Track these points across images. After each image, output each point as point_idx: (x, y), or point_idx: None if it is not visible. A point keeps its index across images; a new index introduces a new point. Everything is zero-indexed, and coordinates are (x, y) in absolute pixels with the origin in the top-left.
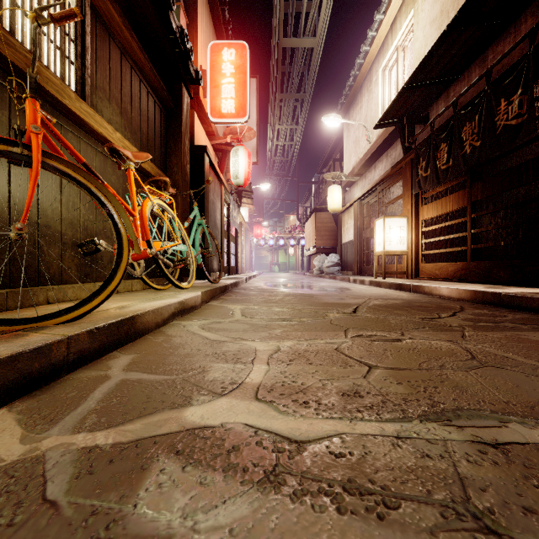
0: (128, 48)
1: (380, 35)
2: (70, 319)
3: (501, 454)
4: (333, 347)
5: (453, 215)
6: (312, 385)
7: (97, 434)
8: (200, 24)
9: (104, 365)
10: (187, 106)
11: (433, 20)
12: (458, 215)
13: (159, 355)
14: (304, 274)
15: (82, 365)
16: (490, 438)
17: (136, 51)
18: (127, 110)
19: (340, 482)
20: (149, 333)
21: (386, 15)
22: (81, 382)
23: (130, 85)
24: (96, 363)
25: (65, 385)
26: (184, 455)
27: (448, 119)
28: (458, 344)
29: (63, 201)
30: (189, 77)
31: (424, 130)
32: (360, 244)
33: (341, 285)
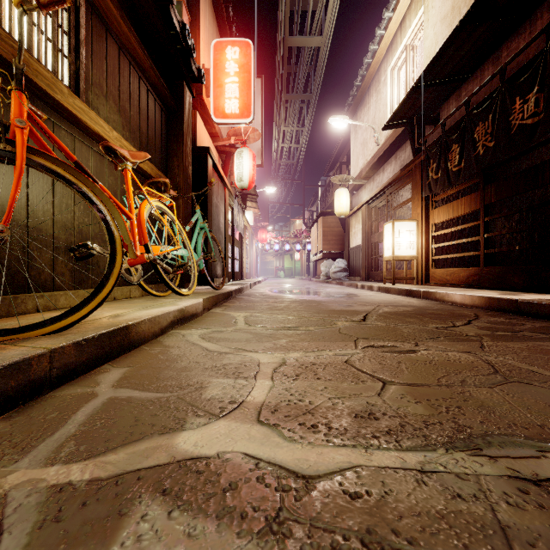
0: (126, 43)
1: (388, 34)
2: (56, 330)
3: (546, 494)
4: (342, 359)
5: (464, 218)
6: (321, 404)
7: (72, 468)
8: (203, 22)
9: (93, 380)
10: (189, 105)
11: (444, 17)
12: (470, 218)
13: (154, 369)
14: (310, 280)
15: (68, 381)
16: (530, 472)
17: (135, 47)
18: (125, 108)
19: (358, 534)
20: (145, 344)
21: (395, 13)
22: (64, 401)
23: (129, 82)
24: (84, 378)
25: (45, 404)
26: (172, 495)
27: (460, 119)
28: (478, 355)
29: (56, 203)
30: (191, 76)
31: (434, 130)
32: (368, 249)
33: (349, 292)
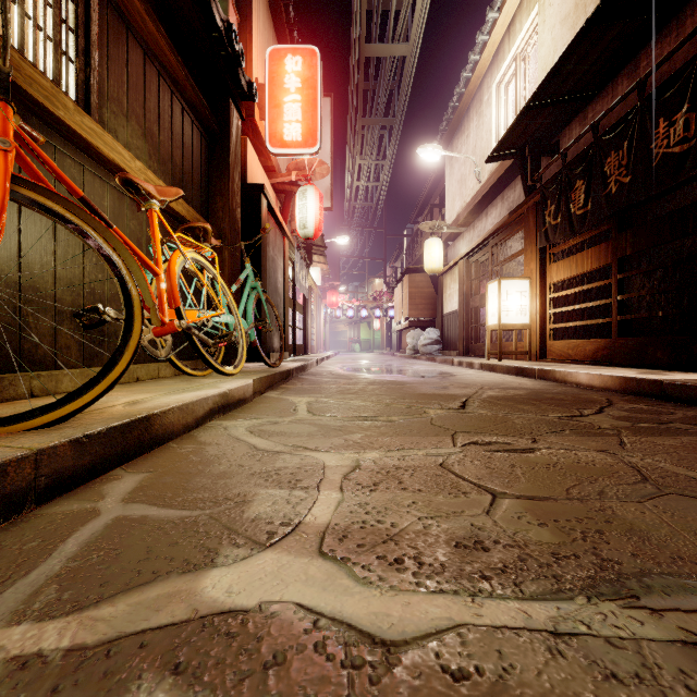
0: (154, 47)
1: (493, 40)
2: (48, 422)
3: None
4: (436, 461)
5: (591, 276)
6: (408, 527)
7: (47, 628)
8: (256, 24)
9: (96, 491)
10: (237, 130)
11: (565, 17)
12: (598, 276)
13: (181, 475)
14: (393, 355)
15: (62, 493)
16: None
17: (165, 51)
18: (153, 132)
19: None
20: (174, 440)
21: (501, 13)
22: (52, 523)
23: (158, 98)
24: (85, 488)
25: (26, 527)
26: (188, 674)
27: (586, 147)
28: (617, 456)
29: (58, 254)
30: (240, 91)
31: (552, 163)
32: (467, 315)
33: (442, 370)
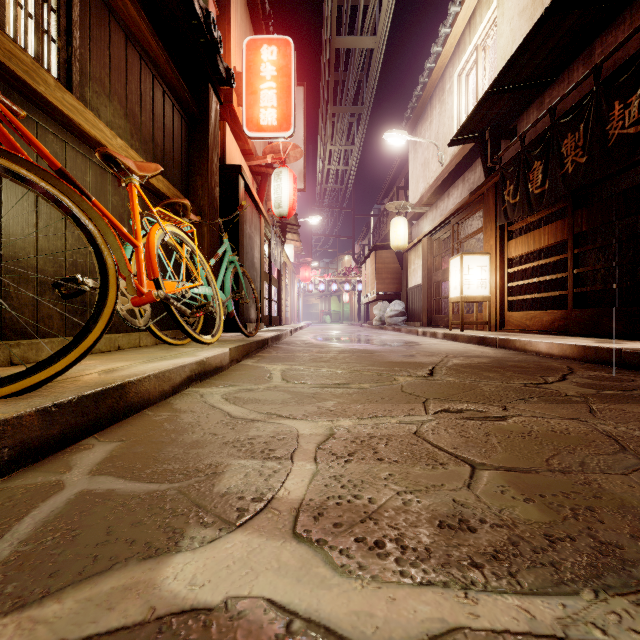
0: (135, 31)
1: (455, 32)
2: (16, 391)
3: None
4: (410, 430)
5: (547, 252)
6: (387, 503)
7: None
8: (234, 16)
9: (64, 462)
10: (215, 113)
11: (523, 10)
12: (553, 252)
13: (153, 445)
14: (361, 326)
15: (29, 464)
16: None
17: (146, 36)
18: (135, 112)
19: None
20: (150, 407)
21: (462, 7)
22: (11, 498)
23: (140, 80)
24: (53, 459)
25: None
26: None
27: (543, 130)
28: (590, 424)
29: (40, 226)
30: (219, 77)
31: (511, 145)
32: (430, 289)
33: (408, 339)
